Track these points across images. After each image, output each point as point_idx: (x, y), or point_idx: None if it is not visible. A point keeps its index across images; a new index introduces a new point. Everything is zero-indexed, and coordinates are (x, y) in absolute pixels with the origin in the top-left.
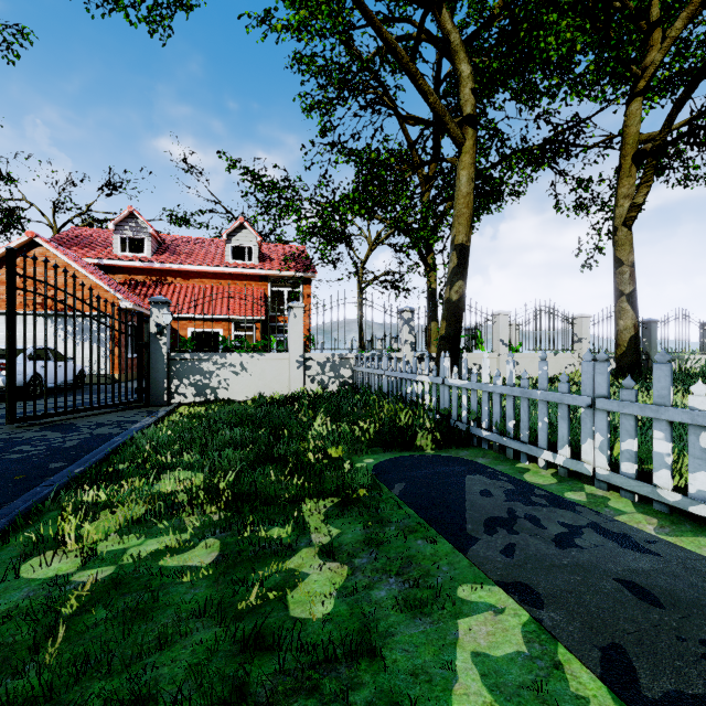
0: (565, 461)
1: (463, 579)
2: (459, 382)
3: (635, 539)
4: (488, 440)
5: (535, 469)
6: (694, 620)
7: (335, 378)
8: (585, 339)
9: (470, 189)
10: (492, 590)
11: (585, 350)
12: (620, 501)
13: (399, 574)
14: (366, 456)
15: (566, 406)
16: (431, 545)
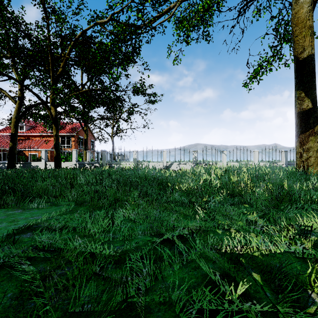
0: None
1: None
2: None
3: None
4: None
5: None
6: None
7: None
8: (74, 157)
9: (13, 117)
10: None
11: (74, 161)
12: None
13: None
14: None
15: None
16: None
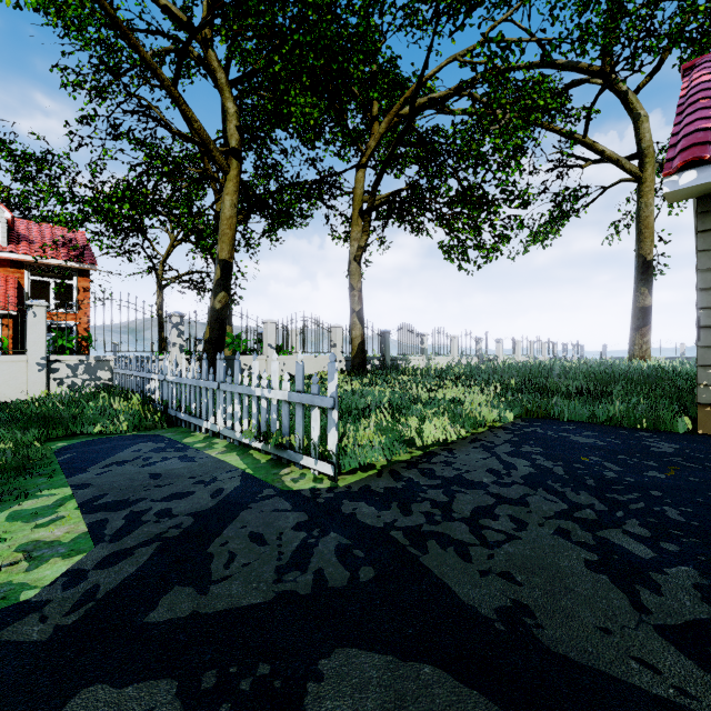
0: (211, 426)
1: (50, 488)
2: (172, 378)
3: (196, 458)
4: (185, 420)
5: (199, 435)
6: (166, 480)
7: (91, 381)
8: (339, 344)
9: (233, 213)
10: (63, 489)
11: (339, 353)
12: (223, 444)
13: (3, 494)
14: (64, 441)
15: (212, 389)
16: (49, 479)
